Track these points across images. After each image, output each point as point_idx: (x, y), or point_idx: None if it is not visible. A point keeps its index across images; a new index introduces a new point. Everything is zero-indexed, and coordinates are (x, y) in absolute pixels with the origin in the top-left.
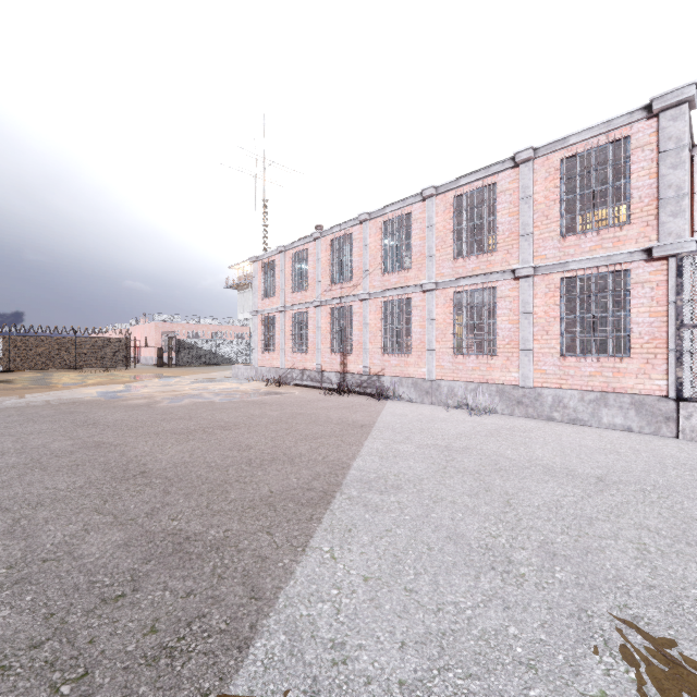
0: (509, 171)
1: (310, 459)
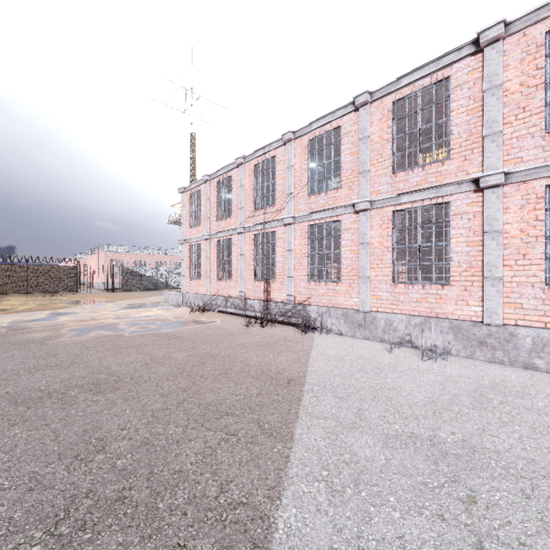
0: (467, 59)
1: (193, 494)
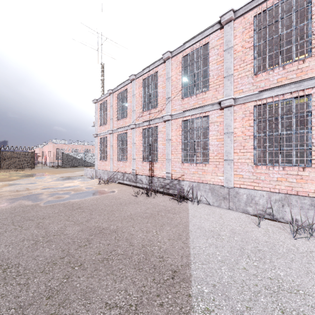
0: None
1: None
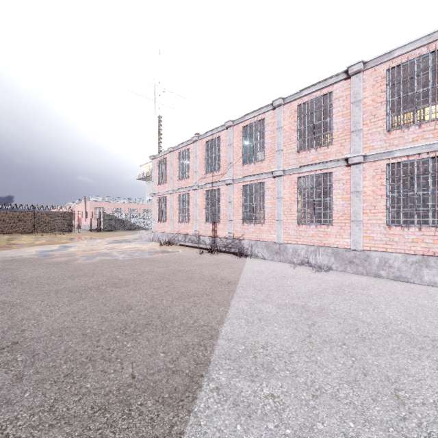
0: (342, 82)
1: (182, 323)
